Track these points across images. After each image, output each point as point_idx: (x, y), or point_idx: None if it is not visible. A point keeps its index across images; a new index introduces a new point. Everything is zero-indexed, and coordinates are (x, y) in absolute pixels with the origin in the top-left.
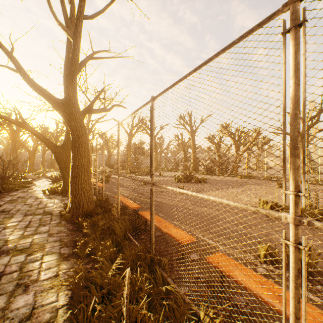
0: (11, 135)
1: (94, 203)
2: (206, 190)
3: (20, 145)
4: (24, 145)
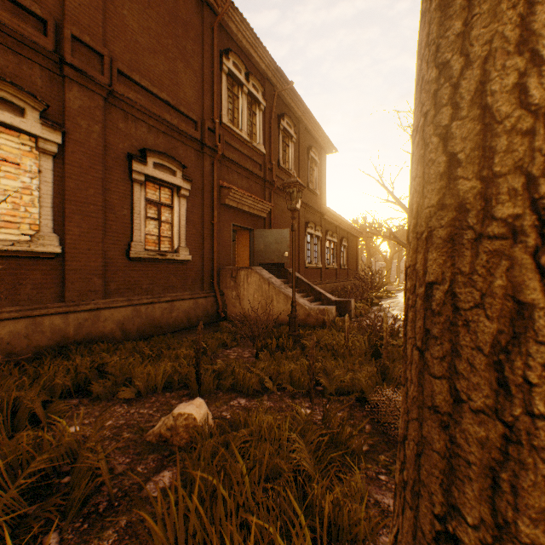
0: (366, 242)
1: None
2: None
3: (373, 252)
4: (381, 253)
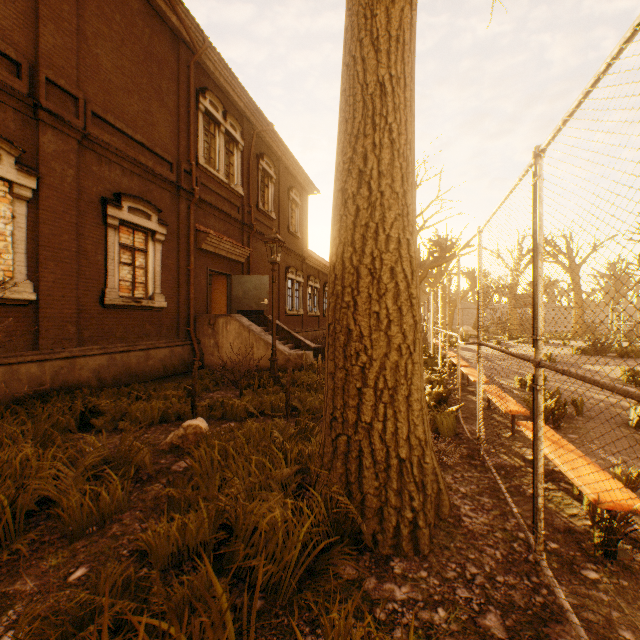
0: None
1: (424, 354)
2: (603, 364)
3: None
4: None
